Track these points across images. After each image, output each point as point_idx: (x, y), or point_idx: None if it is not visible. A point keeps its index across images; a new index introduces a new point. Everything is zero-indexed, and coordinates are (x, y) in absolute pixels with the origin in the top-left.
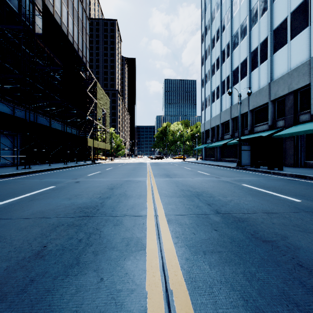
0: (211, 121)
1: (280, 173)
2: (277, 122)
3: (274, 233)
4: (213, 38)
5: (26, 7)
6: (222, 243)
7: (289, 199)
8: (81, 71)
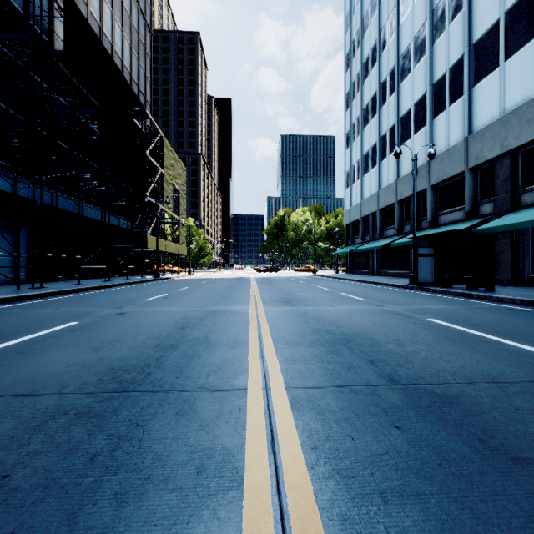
0: (361, 205)
1: (491, 297)
2: (479, 207)
3: (530, 436)
4: (366, 61)
5: (38, 4)
6: (420, 467)
7: (527, 350)
8: (136, 118)
